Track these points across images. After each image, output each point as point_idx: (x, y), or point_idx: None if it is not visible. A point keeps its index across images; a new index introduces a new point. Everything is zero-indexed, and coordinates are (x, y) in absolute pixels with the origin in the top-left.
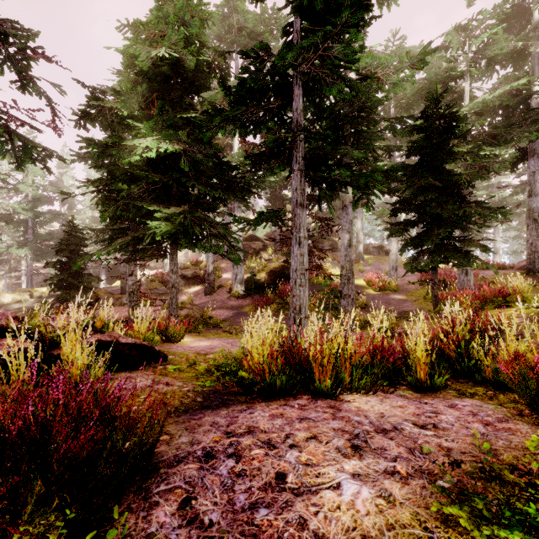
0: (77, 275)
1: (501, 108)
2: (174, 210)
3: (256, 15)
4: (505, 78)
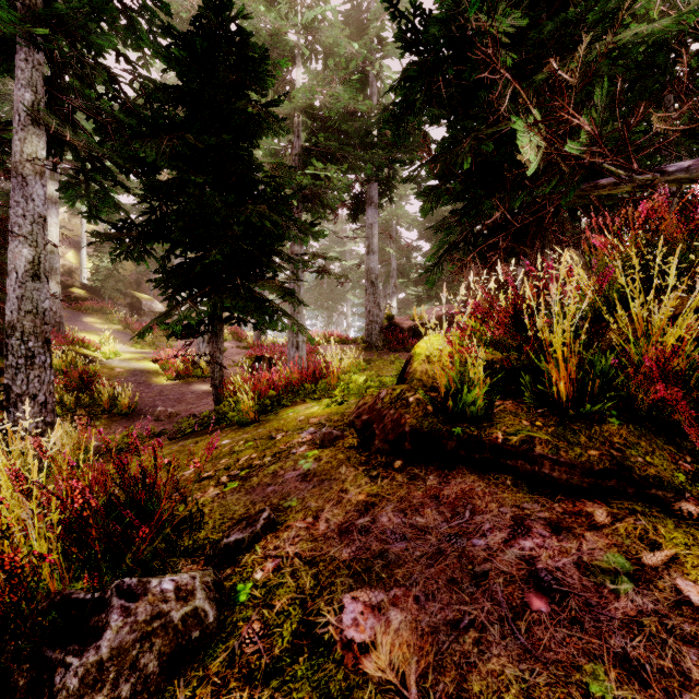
0: None
1: None
2: None
3: None
4: (337, 66)
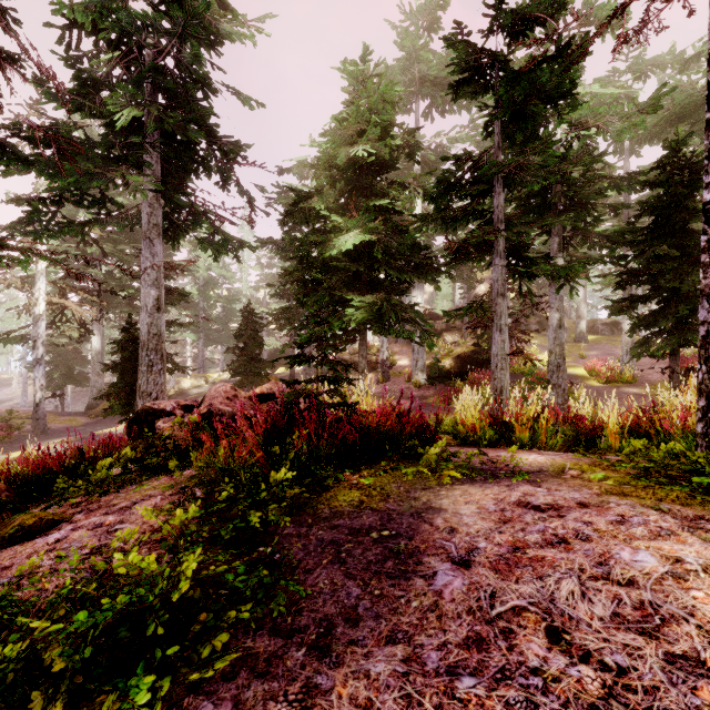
0: (254, 361)
1: None
2: (371, 298)
3: (441, 58)
4: None
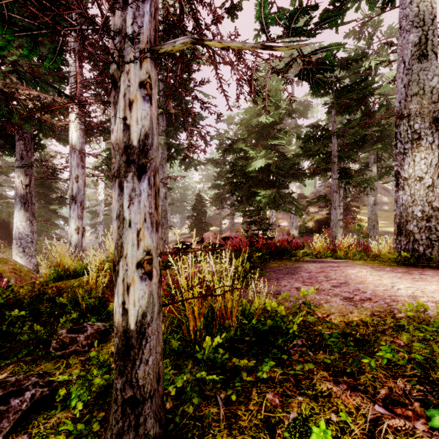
0: (202, 223)
1: None
2: (270, 192)
3: (307, 53)
4: None
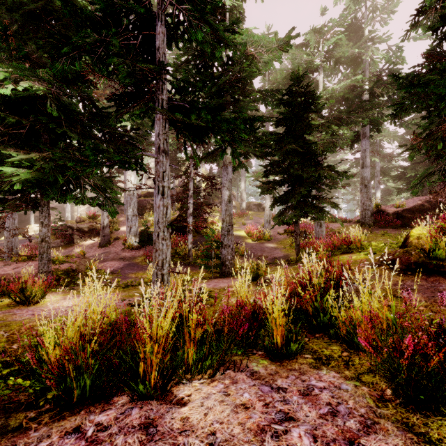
0: None
1: (344, 100)
2: (33, 155)
3: None
4: (347, 73)
